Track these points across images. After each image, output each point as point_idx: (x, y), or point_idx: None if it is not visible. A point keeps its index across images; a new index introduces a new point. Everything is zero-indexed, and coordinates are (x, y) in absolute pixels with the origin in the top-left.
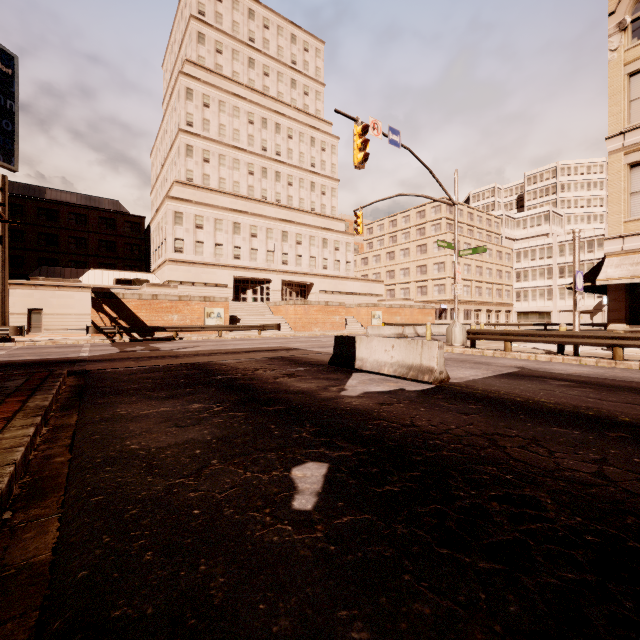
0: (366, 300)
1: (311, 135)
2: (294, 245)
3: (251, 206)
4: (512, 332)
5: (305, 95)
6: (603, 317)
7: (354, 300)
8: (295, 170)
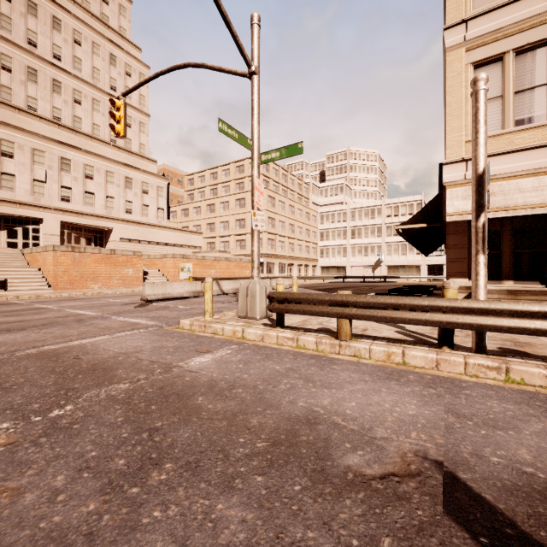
0: (182, 252)
1: (110, 51)
2: (81, 178)
3: (4, 113)
4: (354, 299)
5: (104, 2)
6: (381, 271)
7: (168, 251)
8: (86, 86)
